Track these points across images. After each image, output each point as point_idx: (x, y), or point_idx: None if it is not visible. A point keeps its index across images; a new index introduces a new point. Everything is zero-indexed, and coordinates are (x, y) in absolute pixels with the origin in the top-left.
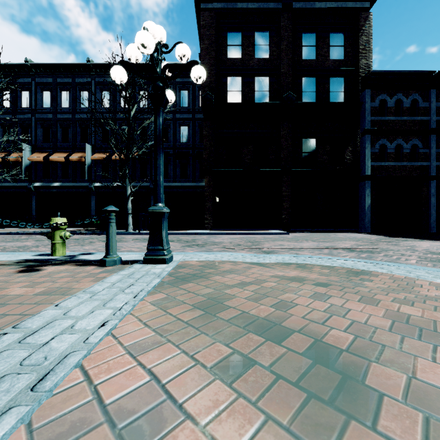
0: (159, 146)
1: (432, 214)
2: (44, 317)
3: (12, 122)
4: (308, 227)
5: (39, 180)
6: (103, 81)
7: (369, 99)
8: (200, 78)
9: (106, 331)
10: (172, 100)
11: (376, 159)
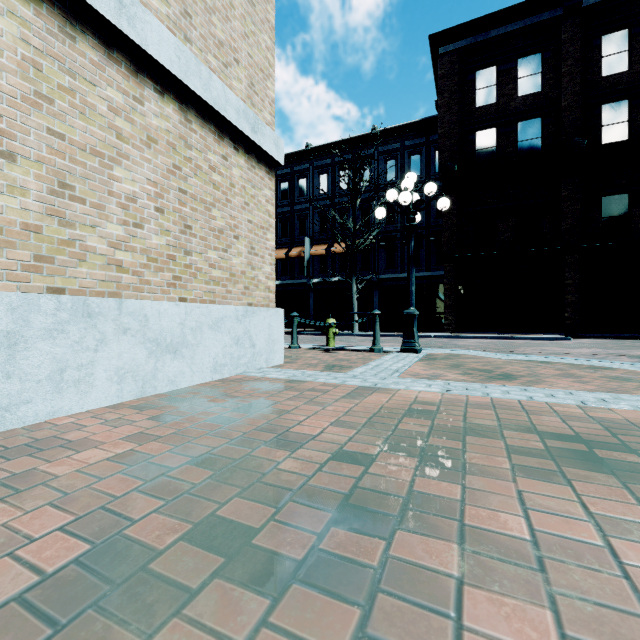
0: (411, 264)
1: None
2: (374, 363)
3: None
4: (612, 331)
5: None
6: (321, 164)
7: None
8: (445, 208)
9: (407, 367)
10: (418, 220)
11: None
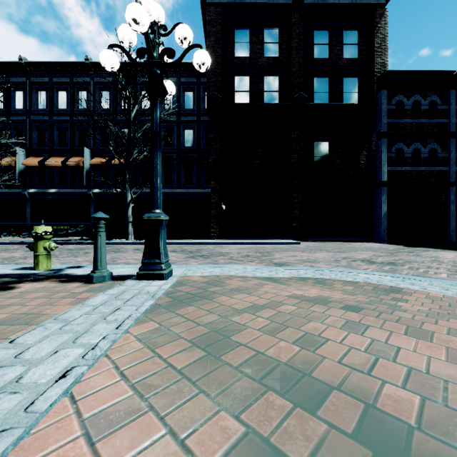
0: (156, 143)
1: (452, 223)
2: None
3: (5, 124)
4: (320, 236)
5: (34, 186)
6: (102, 81)
7: (385, 100)
8: (203, 65)
9: (65, 387)
10: (172, 92)
11: (392, 164)
